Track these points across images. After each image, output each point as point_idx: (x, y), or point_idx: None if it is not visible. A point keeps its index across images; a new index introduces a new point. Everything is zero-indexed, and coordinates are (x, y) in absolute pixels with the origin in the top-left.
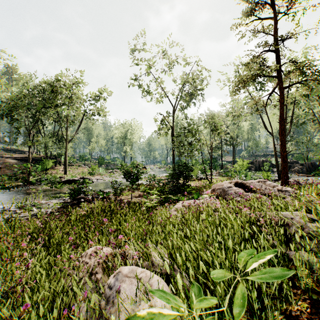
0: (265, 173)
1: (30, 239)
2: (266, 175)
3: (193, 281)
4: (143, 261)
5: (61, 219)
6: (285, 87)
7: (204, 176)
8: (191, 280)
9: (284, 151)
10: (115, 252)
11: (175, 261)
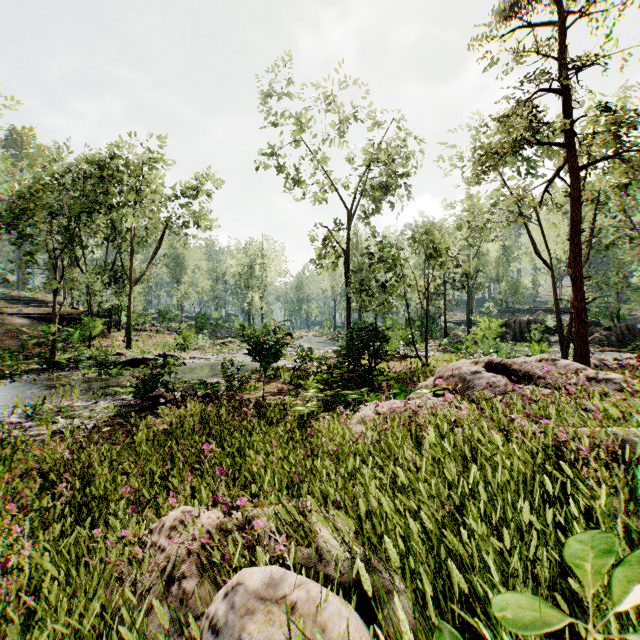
0: (537, 346)
1: (43, 485)
2: (538, 349)
3: (434, 613)
4: (296, 547)
5: (116, 441)
6: (582, 166)
7: (410, 351)
8: (432, 615)
9: (580, 298)
10: (229, 526)
11: (378, 552)
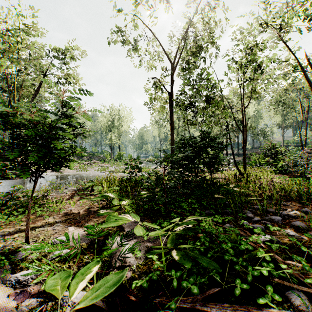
0: None
1: None
2: None
3: None
4: None
5: None
6: None
7: None
8: None
9: None
10: None
11: None
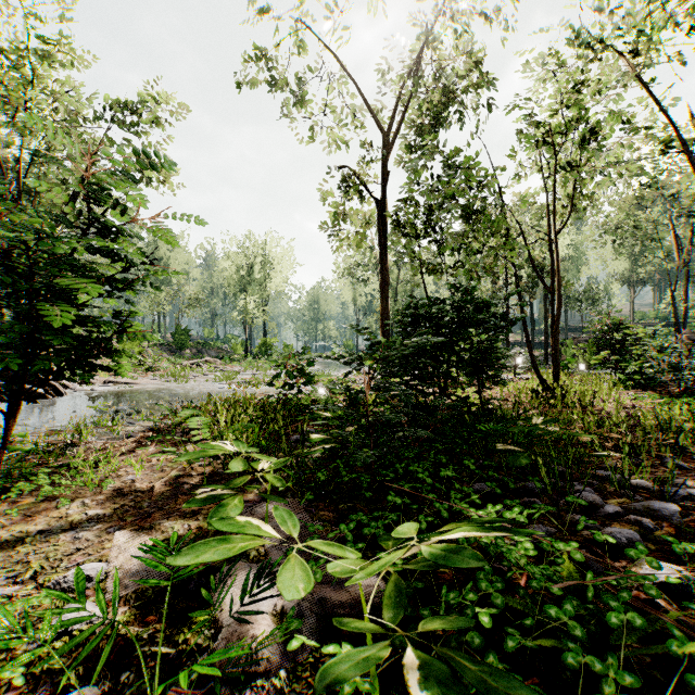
0: None
1: None
2: None
3: None
4: None
5: None
6: None
7: None
8: None
9: None
10: None
11: None
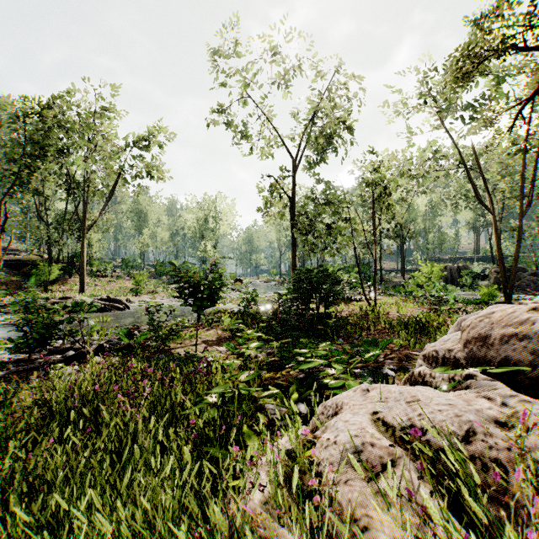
0: (486, 289)
1: None
2: (487, 292)
3: None
4: None
5: None
6: None
7: (353, 295)
8: None
9: None
10: None
11: None
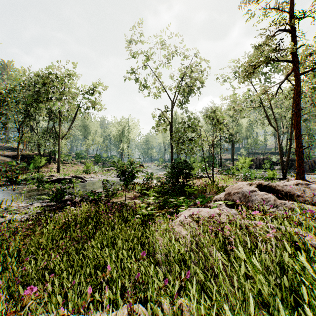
0: (271, 171)
1: None
2: (271, 173)
3: None
4: None
5: (35, 230)
6: (300, 73)
7: (203, 174)
8: None
9: (299, 146)
10: None
11: None
